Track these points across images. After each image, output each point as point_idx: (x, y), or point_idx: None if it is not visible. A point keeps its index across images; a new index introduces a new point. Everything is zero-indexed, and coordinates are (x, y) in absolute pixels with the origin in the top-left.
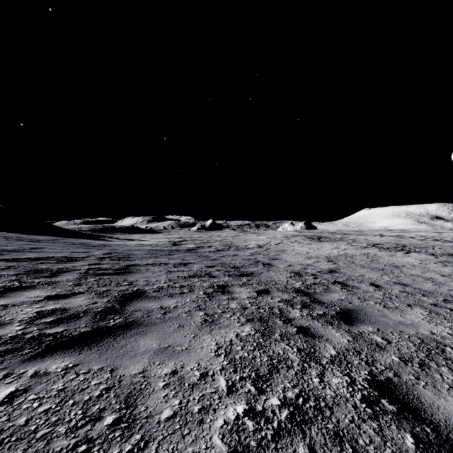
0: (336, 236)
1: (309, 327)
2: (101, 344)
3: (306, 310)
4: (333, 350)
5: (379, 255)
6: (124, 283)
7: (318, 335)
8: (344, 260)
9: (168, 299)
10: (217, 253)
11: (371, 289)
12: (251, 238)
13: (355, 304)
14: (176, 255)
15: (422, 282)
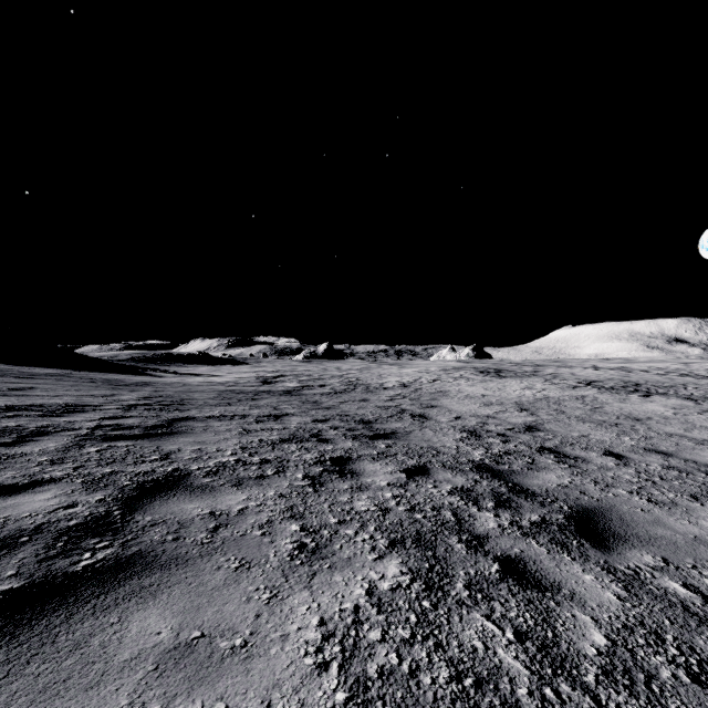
0: (524, 369)
1: (524, 558)
2: (24, 637)
3: (505, 512)
4: (597, 629)
5: (601, 399)
6: (153, 456)
7: (549, 584)
8: (546, 408)
9: (230, 493)
10: (334, 397)
11: (610, 462)
12: (390, 371)
13: (593, 494)
14: (265, 400)
15: (694, 447)
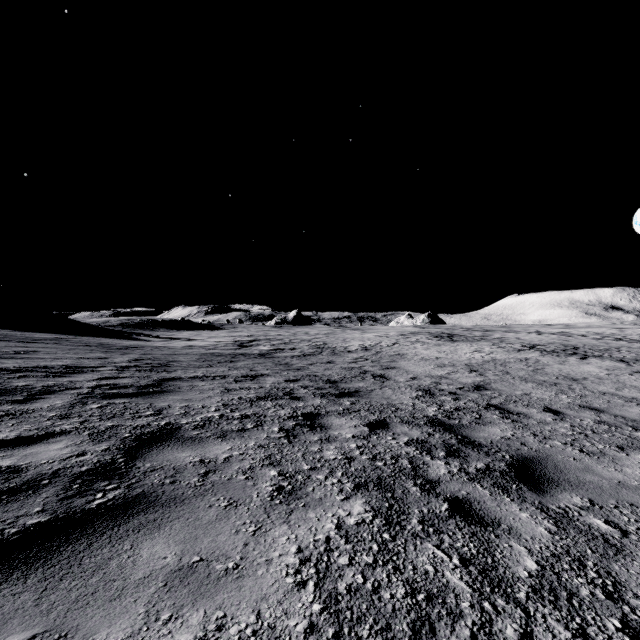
0: (474, 334)
1: (470, 499)
2: (55, 560)
3: (455, 461)
4: (529, 557)
5: (543, 361)
6: (148, 412)
7: (490, 520)
8: (493, 369)
9: (216, 443)
10: (304, 359)
11: (548, 417)
12: (353, 336)
13: (532, 446)
14: (242, 362)
15: (623, 404)
